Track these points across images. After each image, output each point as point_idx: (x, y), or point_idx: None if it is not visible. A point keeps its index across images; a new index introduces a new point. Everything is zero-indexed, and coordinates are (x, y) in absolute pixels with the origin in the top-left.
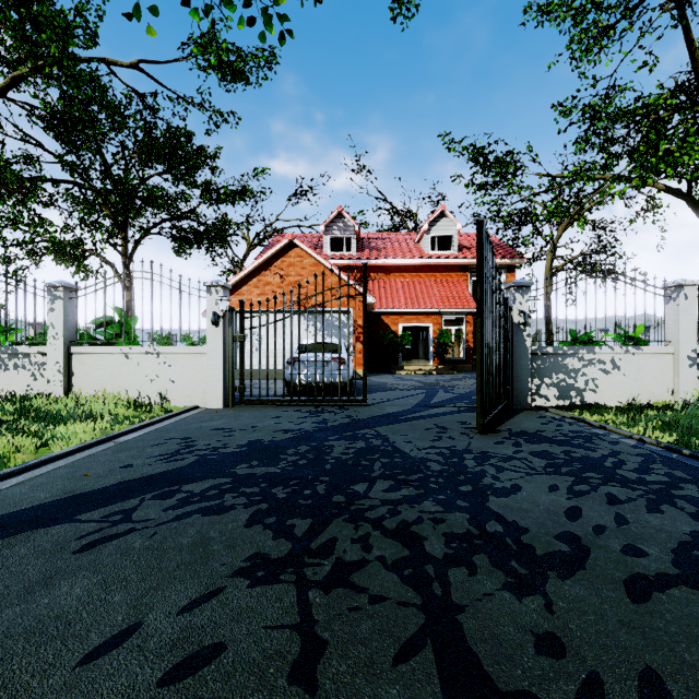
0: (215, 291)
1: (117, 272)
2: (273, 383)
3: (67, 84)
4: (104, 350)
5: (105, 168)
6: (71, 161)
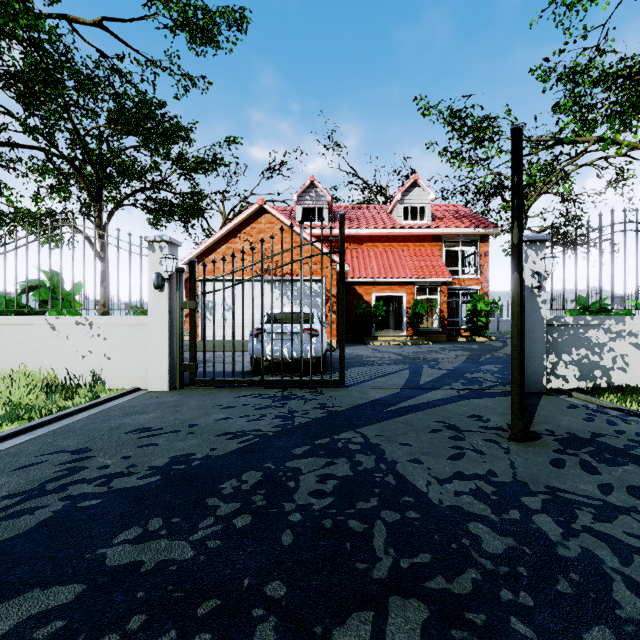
0: (159, 247)
1: (91, 243)
2: (240, 356)
3: (31, 47)
4: (25, 319)
5: (71, 134)
6: (35, 125)
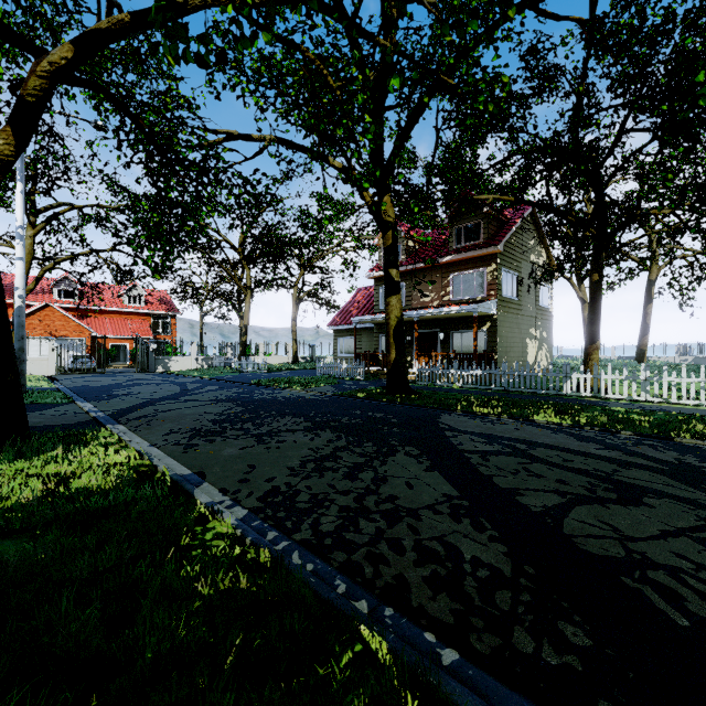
0: (53, 341)
1: None
2: None
3: None
4: None
5: None
6: None
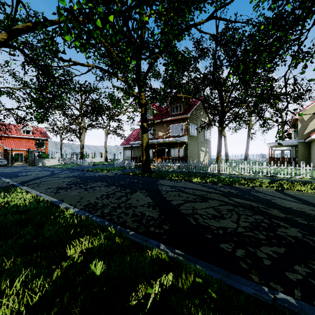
0: None
1: None
2: None
3: None
4: None
5: None
6: None
